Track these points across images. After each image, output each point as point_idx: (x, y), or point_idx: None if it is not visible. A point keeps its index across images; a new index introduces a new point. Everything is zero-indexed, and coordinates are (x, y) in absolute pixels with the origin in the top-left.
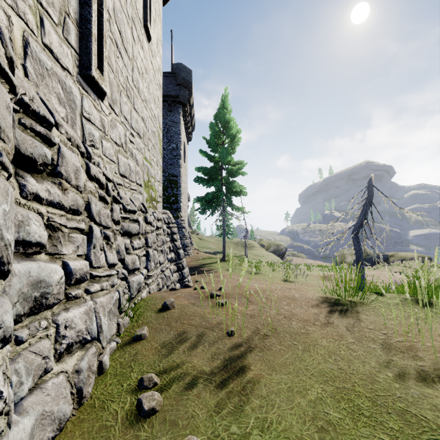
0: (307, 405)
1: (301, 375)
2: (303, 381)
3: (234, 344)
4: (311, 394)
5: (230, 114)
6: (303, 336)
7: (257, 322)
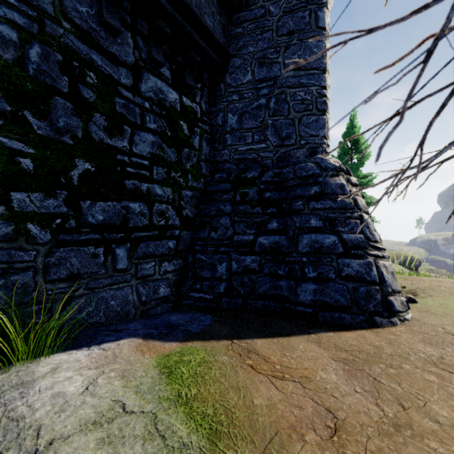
0: (451, 302)
1: (448, 299)
2: (449, 299)
3: (407, 290)
4: (453, 301)
5: (359, 131)
6: (449, 291)
7: (417, 286)
